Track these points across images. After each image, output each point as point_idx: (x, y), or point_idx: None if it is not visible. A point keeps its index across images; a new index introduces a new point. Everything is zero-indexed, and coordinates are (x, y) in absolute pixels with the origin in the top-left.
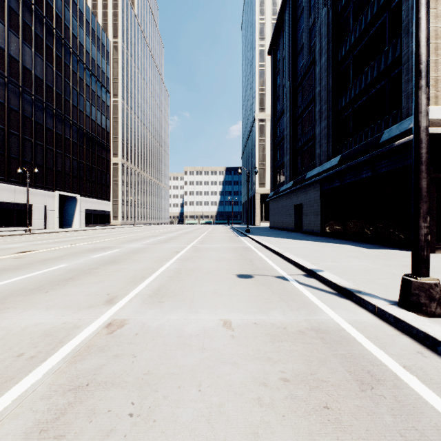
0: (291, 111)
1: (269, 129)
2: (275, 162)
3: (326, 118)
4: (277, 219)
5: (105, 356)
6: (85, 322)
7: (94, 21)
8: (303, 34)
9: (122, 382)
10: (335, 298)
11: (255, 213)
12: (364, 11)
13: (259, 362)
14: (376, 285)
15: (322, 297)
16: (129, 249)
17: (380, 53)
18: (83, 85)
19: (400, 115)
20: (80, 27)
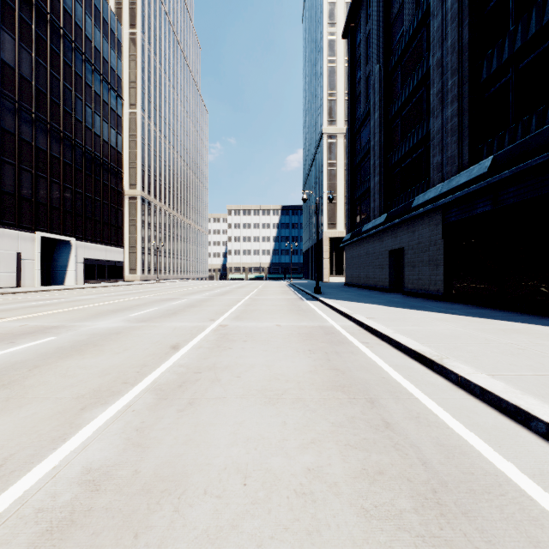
0: (381, 109)
1: (341, 148)
2: (354, 190)
3: (455, 100)
4: (357, 272)
5: None
6: None
7: None
8: None
9: None
10: None
11: (323, 264)
12: None
13: None
14: None
15: None
16: (78, 335)
17: None
18: (80, 83)
19: None
20: (76, 2)
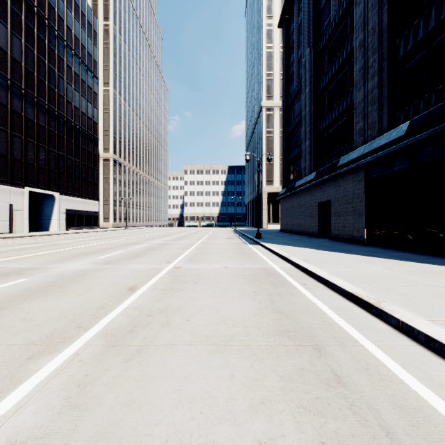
0: (311, 85)
1: (277, 119)
2: (288, 153)
3: (376, 74)
4: (291, 221)
5: None
6: None
7: None
8: None
9: None
10: None
11: (262, 214)
12: None
13: None
14: None
15: None
16: (48, 276)
17: None
18: (63, 65)
19: None
20: None
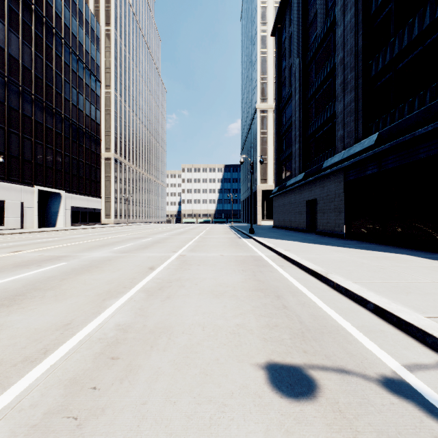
0: (301, 93)
1: (271, 120)
2: (280, 154)
3: (353, 90)
4: (283, 217)
5: None
6: None
7: (81, 3)
8: None
9: None
10: None
11: (257, 211)
12: None
13: None
14: None
15: None
16: (82, 261)
17: None
18: (68, 70)
19: None
20: (65, 7)
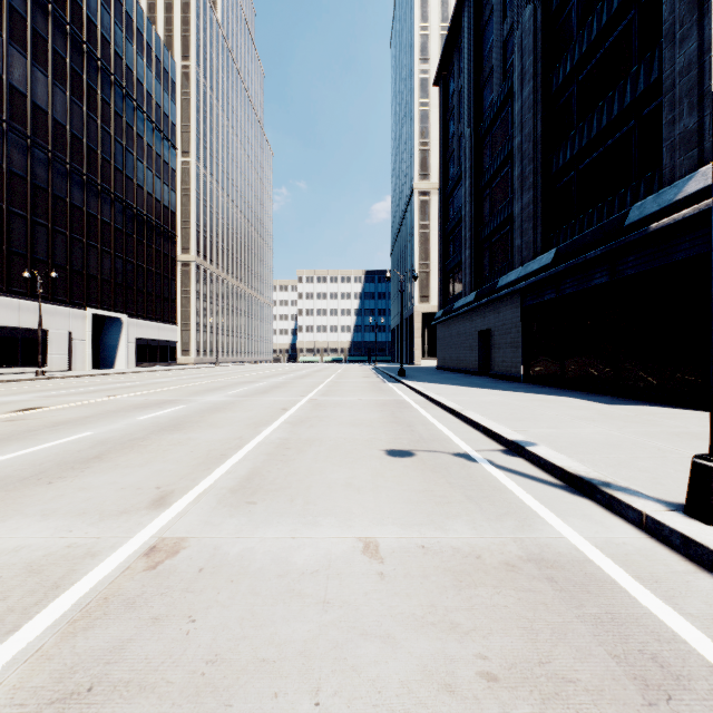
0: (472, 178)
1: (435, 207)
2: (447, 261)
3: (531, 188)
4: (449, 354)
5: (134, 620)
6: (109, 543)
7: (150, 32)
8: (493, 51)
9: (160, 683)
10: (564, 494)
11: (414, 344)
12: (595, 8)
13: (435, 634)
14: (634, 471)
15: (539, 493)
16: (203, 404)
17: (623, 77)
18: (132, 135)
19: (658, 179)
20: (127, 41)
